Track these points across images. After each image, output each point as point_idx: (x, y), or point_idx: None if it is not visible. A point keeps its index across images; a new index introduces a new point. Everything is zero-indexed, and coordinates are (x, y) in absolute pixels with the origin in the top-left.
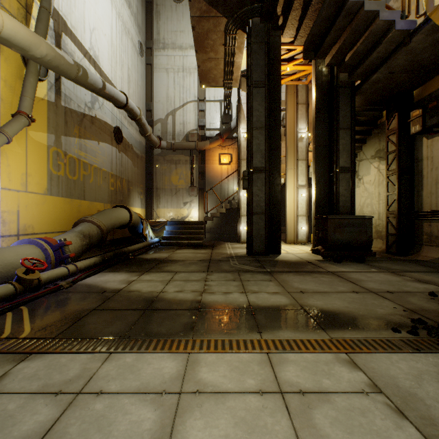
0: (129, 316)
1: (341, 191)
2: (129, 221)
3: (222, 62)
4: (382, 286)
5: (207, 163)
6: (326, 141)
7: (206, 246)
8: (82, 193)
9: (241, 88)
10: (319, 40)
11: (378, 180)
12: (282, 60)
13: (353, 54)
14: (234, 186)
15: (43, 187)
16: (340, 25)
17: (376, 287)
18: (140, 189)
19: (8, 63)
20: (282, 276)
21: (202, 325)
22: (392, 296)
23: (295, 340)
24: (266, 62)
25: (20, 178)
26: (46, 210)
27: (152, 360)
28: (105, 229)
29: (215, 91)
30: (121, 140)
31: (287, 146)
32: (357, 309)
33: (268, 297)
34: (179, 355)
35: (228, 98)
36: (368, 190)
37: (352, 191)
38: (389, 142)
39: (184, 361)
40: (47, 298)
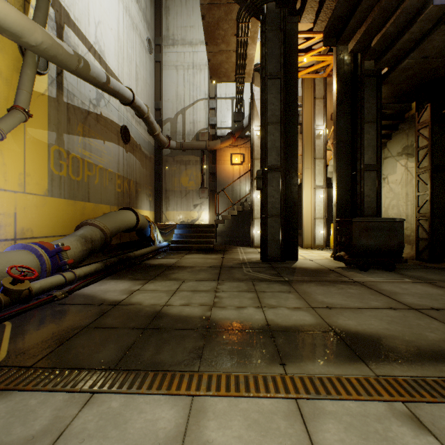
0: (125, 337)
1: (366, 191)
2: (135, 225)
3: (234, 54)
4: (423, 301)
5: (218, 163)
6: (349, 136)
7: (217, 251)
8: (86, 194)
9: (254, 83)
10: (342, 24)
11: (405, 179)
12: (299, 50)
13: (381, 37)
14: (246, 187)
15: (43, 188)
16: (367, 4)
17: (416, 302)
18: (148, 191)
19: (4, 54)
20: (303, 286)
21: (210, 352)
22: (439, 315)
23: (330, 379)
24: (282, 50)
25: (17, 177)
26: (47, 213)
27: (145, 406)
28: (109, 233)
29: (227, 88)
30: (128, 139)
31: (304, 144)
32: (400, 333)
33: (289, 314)
34: (180, 399)
35: (240, 94)
36: (394, 190)
37: (378, 191)
38: (420, 136)
39: (186, 409)
40: (37, 311)
